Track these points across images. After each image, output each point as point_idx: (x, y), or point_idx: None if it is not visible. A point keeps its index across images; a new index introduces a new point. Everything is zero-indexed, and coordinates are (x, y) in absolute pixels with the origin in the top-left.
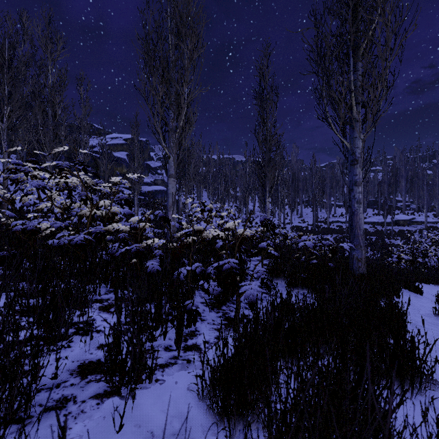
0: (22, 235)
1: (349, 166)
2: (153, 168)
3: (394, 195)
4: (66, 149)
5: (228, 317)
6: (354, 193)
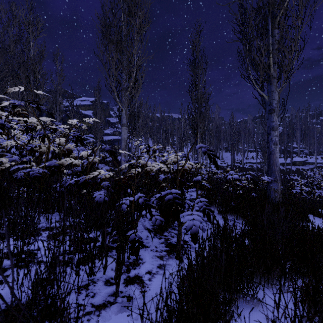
0: None
1: (267, 114)
2: (112, 123)
3: (291, 143)
4: (22, 89)
5: (169, 243)
6: (271, 136)
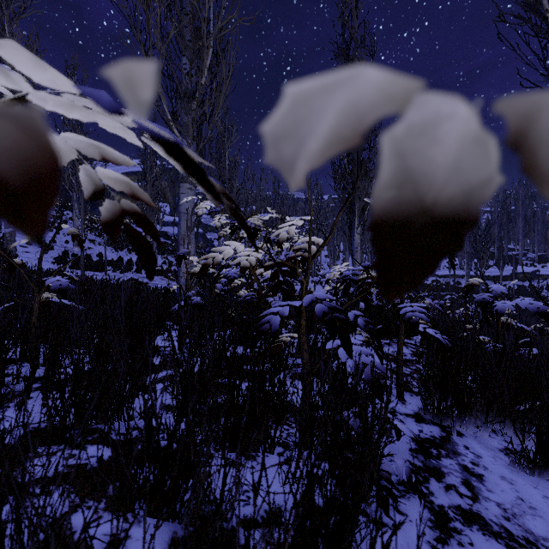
0: None
1: None
2: None
3: (505, 241)
4: None
5: None
6: None
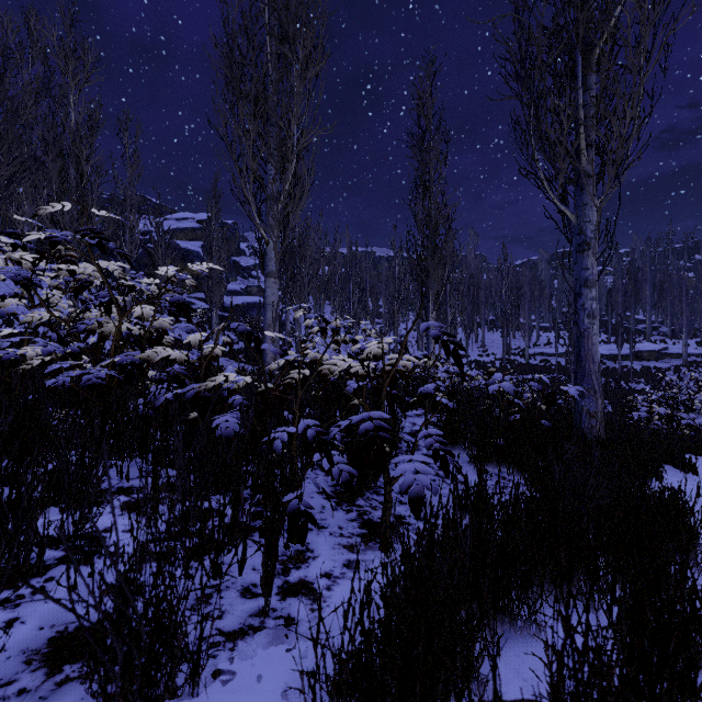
0: (1, 370)
1: (574, 254)
2: (245, 268)
3: (632, 312)
4: (67, 208)
5: (368, 520)
6: (583, 299)
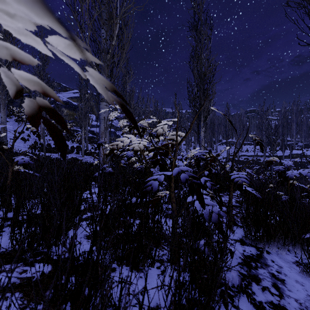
0: None
1: None
2: None
3: (285, 136)
4: None
5: None
6: None
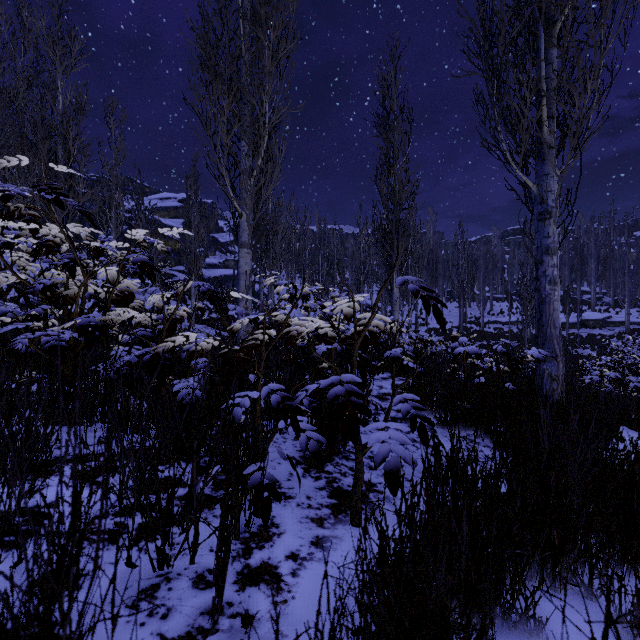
0: None
1: (536, 222)
2: (223, 243)
3: (578, 284)
4: (25, 163)
5: (337, 488)
6: (544, 266)
